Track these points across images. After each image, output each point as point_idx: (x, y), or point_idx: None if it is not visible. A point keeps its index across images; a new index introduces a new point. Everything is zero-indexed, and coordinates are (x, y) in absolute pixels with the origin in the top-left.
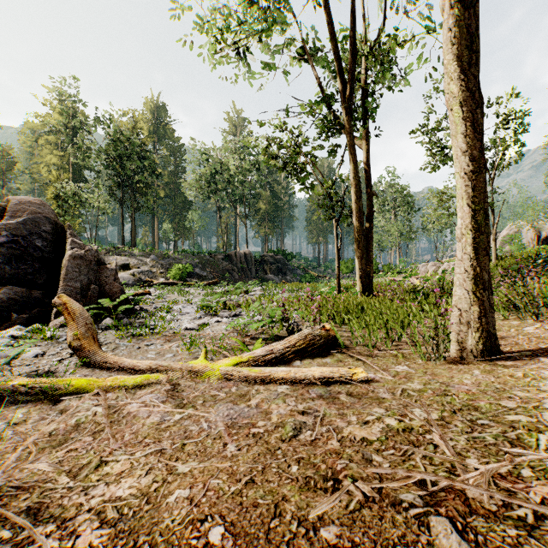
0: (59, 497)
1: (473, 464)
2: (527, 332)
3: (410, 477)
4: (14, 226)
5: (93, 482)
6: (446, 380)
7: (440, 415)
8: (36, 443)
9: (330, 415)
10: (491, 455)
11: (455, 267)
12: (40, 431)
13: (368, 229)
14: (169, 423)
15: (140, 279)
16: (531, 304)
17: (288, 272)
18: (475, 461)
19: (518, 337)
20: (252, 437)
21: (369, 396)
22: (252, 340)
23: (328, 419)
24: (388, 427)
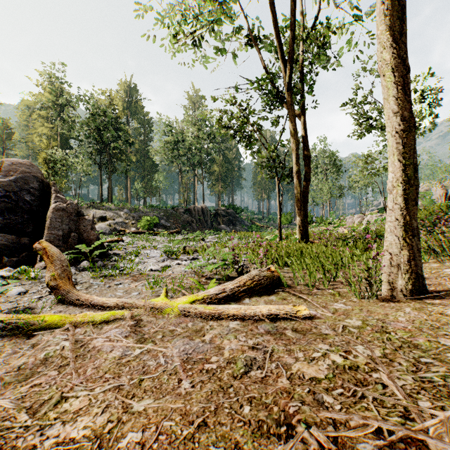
0: (15, 437)
1: (429, 410)
2: (447, 273)
3: (367, 425)
4: (7, 183)
5: (51, 420)
6: (382, 317)
7: (382, 352)
8: (2, 378)
9: (278, 351)
10: (442, 397)
11: (387, 216)
12: (8, 366)
13: (305, 186)
14: (129, 358)
15: (115, 229)
16: (449, 249)
17: (237, 223)
18: (428, 405)
19: (440, 278)
20: (205, 373)
21: (313, 332)
22: (207, 280)
23: (276, 355)
24: (334, 364)
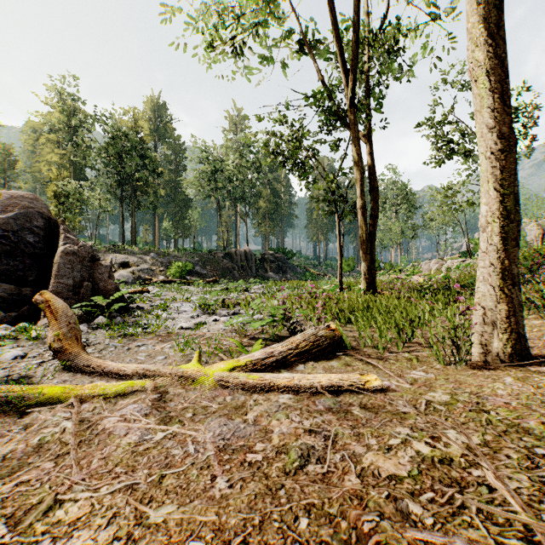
0: None
1: None
2: None
3: None
4: (5, 221)
5: (37, 535)
6: (475, 390)
7: (482, 439)
8: None
9: (343, 436)
10: None
11: (479, 260)
12: None
13: (372, 225)
14: (148, 444)
15: (140, 277)
16: None
17: (288, 270)
18: None
19: (544, 339)
20: (247, 466)
21: (387, 409)
22: (251, 340)
23: (341, 442)
24: (418, 456)
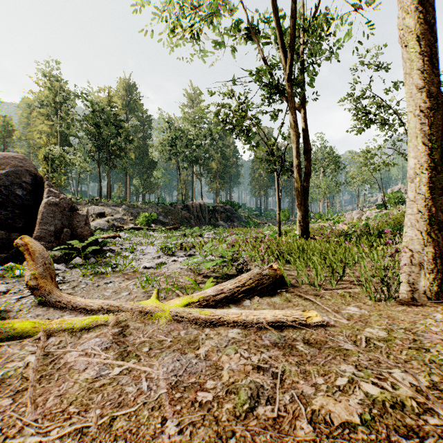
0: None
1: None
2: None
3: None
4: None
5: None
6: (409, 326)
7: (429, 380)
8: None
9: (290, 374)
10: None
11: (406, 208)
12: None
13: (306, 181)
14: (104, 380)
15: (114, 225)
16: None
17: (235, 220)
18: None
19: None
20: (198, 407)
21: (329, 345)
22: (204, 278)
23: (289, 380)
24: (368, 397)
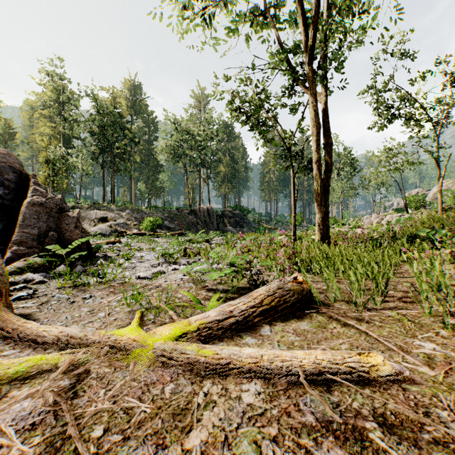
0: None
1: None
2: None
3: None
4: None
5: None
6: None
7: None
8: None
9: None
10: None
11: None
12: None
13: (325, 179)
14: None
15: (116, 230)
16: None
17: (244, 225)
18: None
19: None
20: None
21: (431, 434)
22: (208, 292)
23: None
24: None
